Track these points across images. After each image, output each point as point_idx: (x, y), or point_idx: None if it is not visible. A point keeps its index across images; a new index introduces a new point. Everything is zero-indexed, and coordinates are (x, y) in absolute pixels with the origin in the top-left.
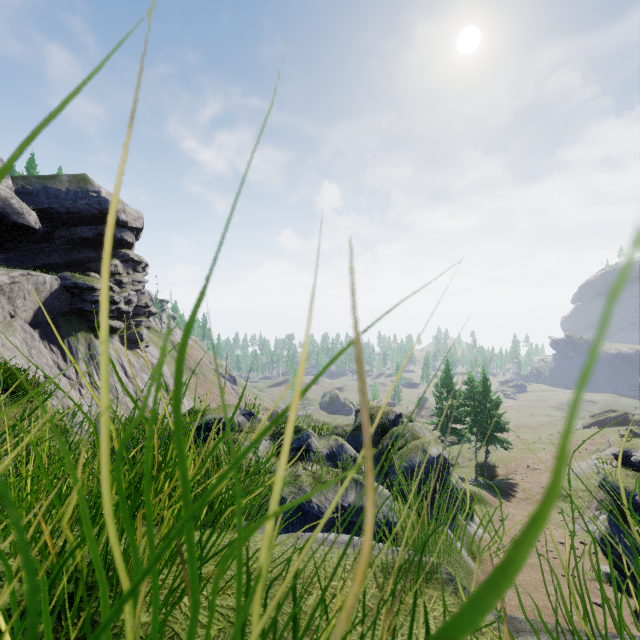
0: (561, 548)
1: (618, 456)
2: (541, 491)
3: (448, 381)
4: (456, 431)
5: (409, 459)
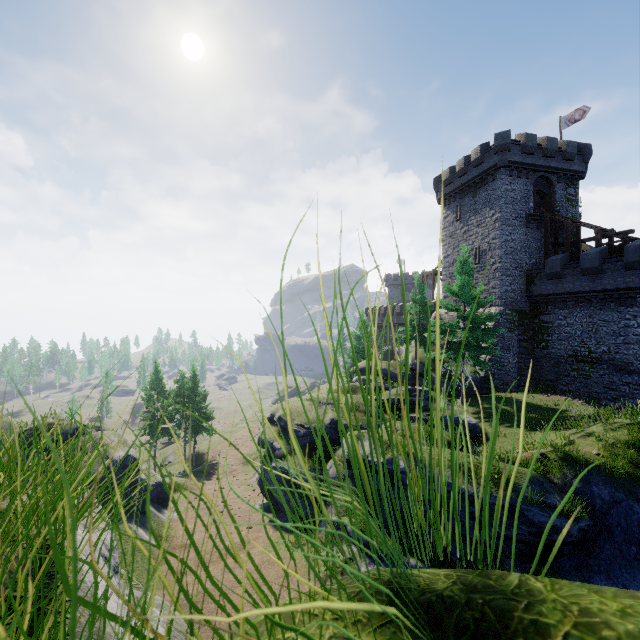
0: (238, 500)
1: (270, 418)
2: (236, 462)
3: (159, 383)
4: (166, 430)
5: (87, 470)
